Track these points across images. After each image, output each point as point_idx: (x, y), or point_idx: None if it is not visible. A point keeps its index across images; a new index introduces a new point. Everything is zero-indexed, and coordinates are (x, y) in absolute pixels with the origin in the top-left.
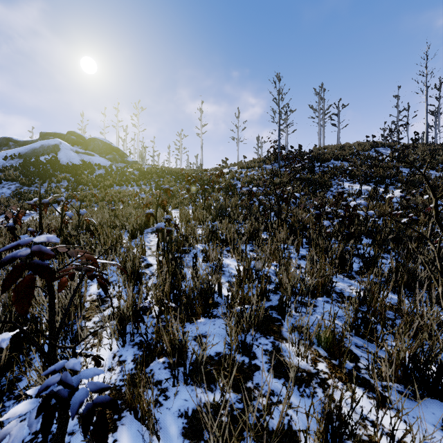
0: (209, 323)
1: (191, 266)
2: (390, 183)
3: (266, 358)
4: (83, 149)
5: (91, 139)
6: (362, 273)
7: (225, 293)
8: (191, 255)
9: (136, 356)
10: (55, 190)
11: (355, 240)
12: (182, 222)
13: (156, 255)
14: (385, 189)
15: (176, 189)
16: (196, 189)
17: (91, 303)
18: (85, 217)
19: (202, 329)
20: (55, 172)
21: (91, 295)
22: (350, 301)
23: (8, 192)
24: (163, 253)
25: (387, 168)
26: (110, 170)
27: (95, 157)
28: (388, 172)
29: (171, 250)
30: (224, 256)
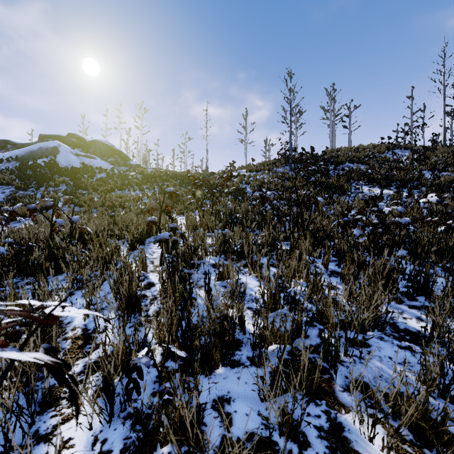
0: (231, 376)
1: (205, 293)
2: (414, 186)
3: (323, 446)
4: (84, 152)
5: (92, 141)
6: (410, 295)
7: (247, 326)
8: (201, 271)
9: (128, 442)
10: (52, 194)
11: (389, 252)
12: (188, 230)
13: (159, 275)
14: (409, 193)
15: (181, 193)
16: (202, 193)
17: (73, 342)
18: (79, 225)
19: (222, 386)
20: (53, 175)
21: (74, 330)
22: (410, 337)
23: (2, 197)
24: (168, 272)
25: (408, 171)
26: (111, 174)
27: (96, 160)
28: (411, 175)
29: (177, 268)
30: (240, 272)
